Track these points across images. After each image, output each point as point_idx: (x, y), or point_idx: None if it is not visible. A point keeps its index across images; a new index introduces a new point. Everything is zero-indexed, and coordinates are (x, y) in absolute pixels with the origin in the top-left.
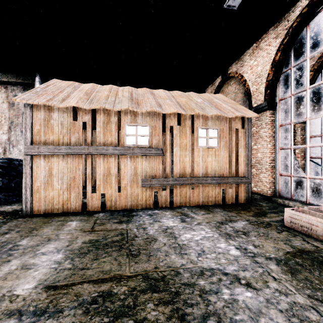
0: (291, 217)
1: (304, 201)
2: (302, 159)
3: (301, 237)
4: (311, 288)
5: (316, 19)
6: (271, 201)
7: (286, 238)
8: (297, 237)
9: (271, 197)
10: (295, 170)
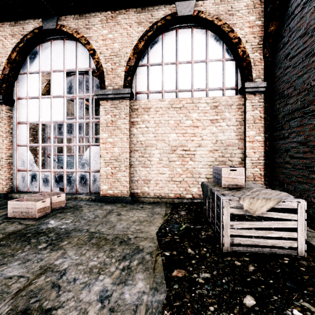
0: (14, 208)
1: (37, 191)
2: (42, 155)
3: (18, 222)
4: (2, 258)
5: (46, 45)
6: (7, 198)
7: (2, 228)
8: (14, 223)
9: (7, 194)
10: (31, 165)
